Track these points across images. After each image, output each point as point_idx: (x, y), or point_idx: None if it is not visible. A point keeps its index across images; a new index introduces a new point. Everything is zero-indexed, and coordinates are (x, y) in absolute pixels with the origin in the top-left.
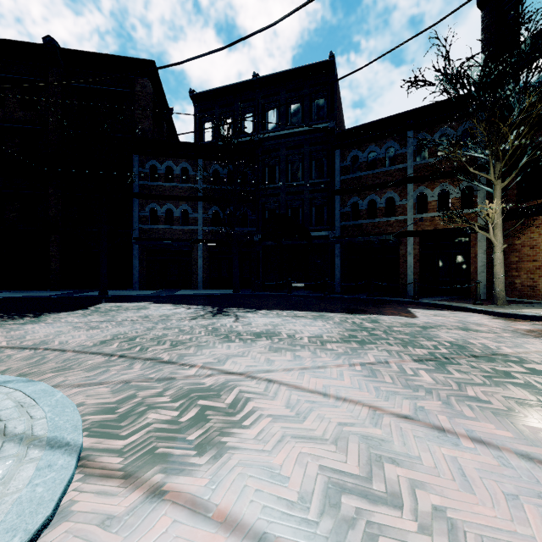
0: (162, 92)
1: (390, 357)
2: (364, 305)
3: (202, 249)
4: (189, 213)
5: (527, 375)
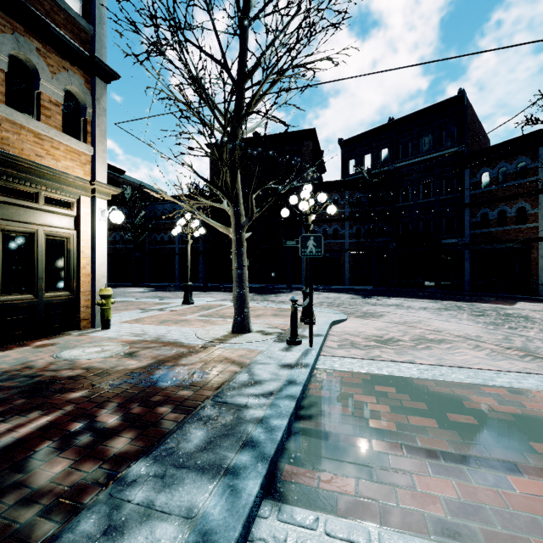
0: (317, 144)
1: (456, 313)
2: (480, 299)
3: (348, 256)
4: (338, 231)
5: (519, 320)
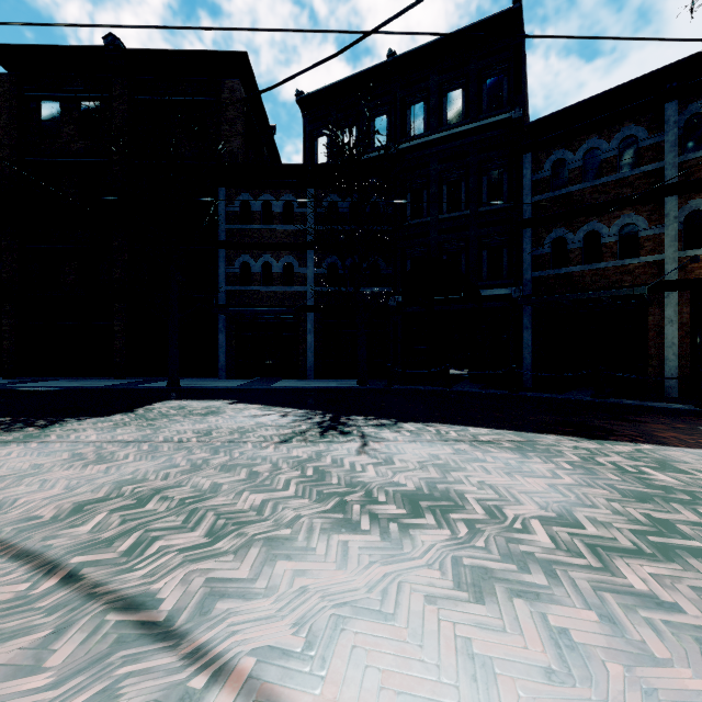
0: (259, 102)
1: None
2: (597, 415)
3: (313, 320)
4: (294, 268)
5: None
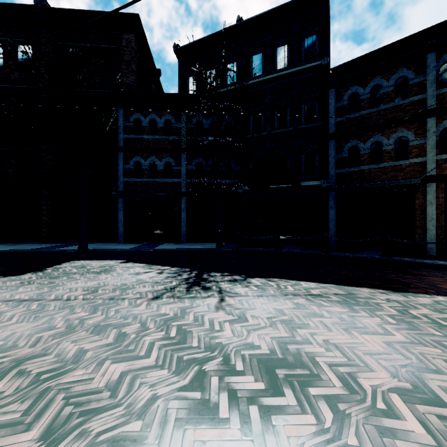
0: (148, 51)
1: None
2: (388, 270)
3: (185, 202)
4: (172, 166)
5: None
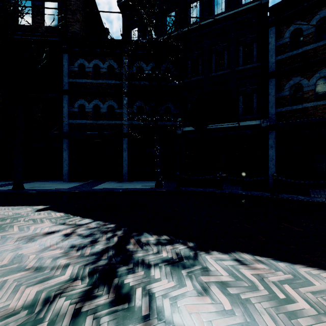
0: (95, 8)
1: None
2: None
3: (127, 142)
4: (114, 109)
5: None
